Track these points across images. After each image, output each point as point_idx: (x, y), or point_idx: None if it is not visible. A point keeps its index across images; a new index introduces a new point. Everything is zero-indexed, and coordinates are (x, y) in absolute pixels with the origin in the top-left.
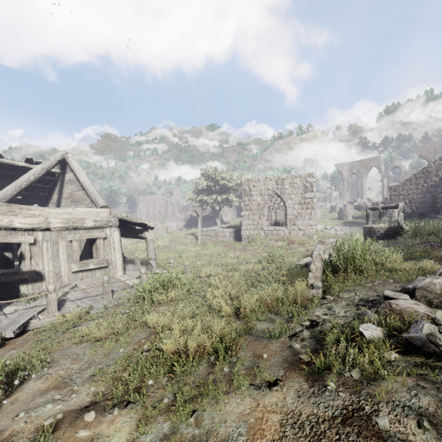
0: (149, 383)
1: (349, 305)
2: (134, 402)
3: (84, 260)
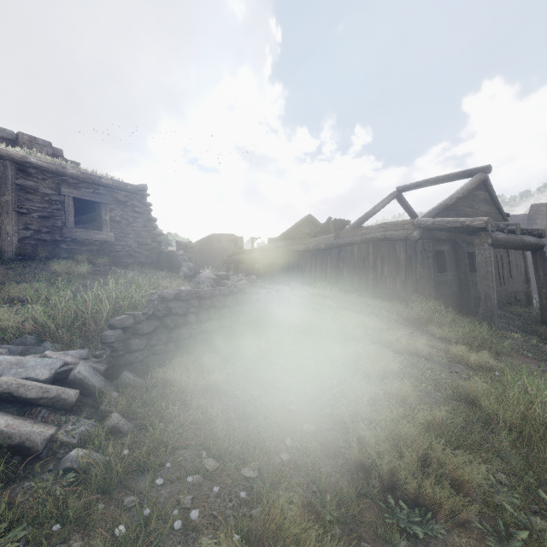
0: None
1: None
2: None
3: None
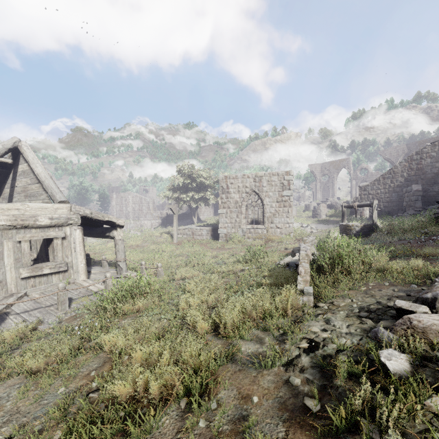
0: None
1: (349, 317)
2: None
3: (40, 263)
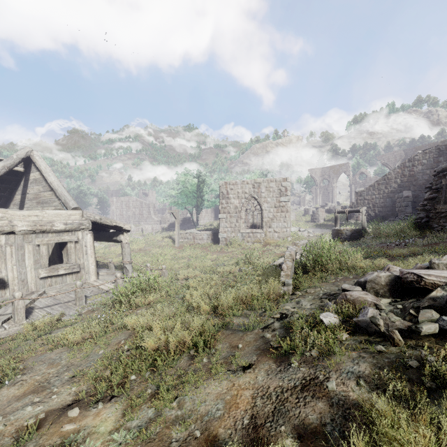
0: (132, 378)
1: (314, 299)
2: (118, 396)
3: (52, 265)
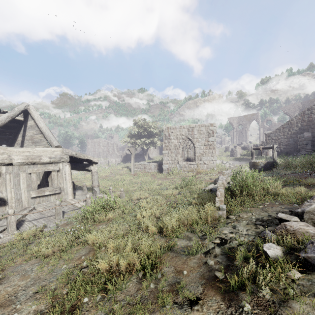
0: (84, 301)
1: (248, 224)
2: None
3: (42, 187)
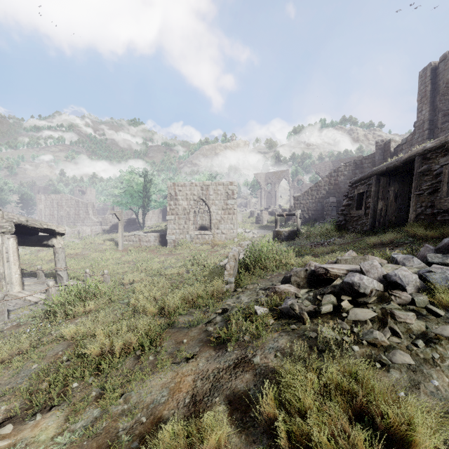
0: (74, 386)
1: (252, 294)
2: (58, 404)
3: None
